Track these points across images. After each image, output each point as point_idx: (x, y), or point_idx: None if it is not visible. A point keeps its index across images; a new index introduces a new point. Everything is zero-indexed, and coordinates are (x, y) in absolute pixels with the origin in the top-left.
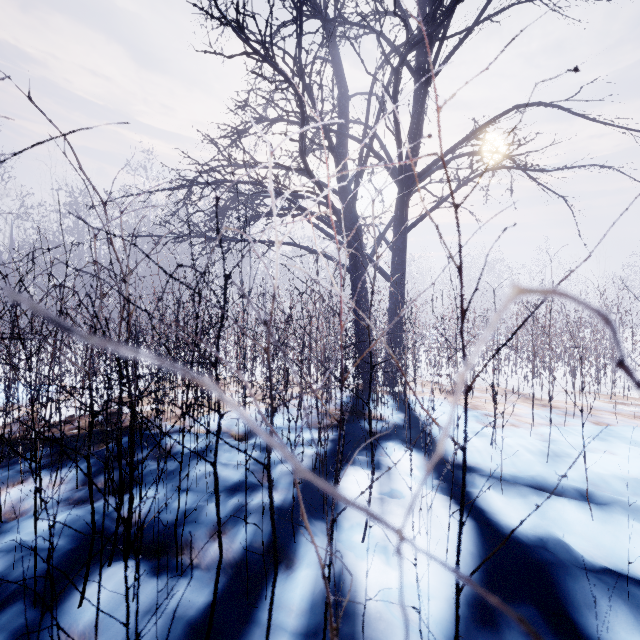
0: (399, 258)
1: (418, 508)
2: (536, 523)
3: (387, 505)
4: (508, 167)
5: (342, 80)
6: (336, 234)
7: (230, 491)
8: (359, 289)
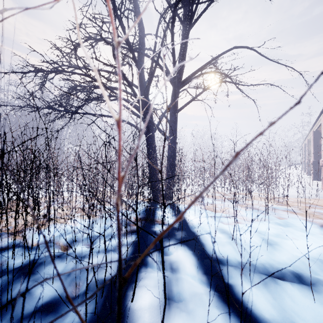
0: (173, 127)
1: (198, 314)
2: (283, 316)
3: (174, 315)
4: (228, 81)
5: (141, 23)
6: (113, 20)
7: (37, 316)
8: (151, 144)
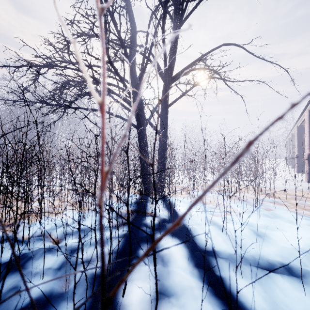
0: (164, 121)
1: (190, 309)
2: (274, 309)
3: None
4: (217, 78)
5: (132, 20)
6: None
7: None
8: (142, 138)
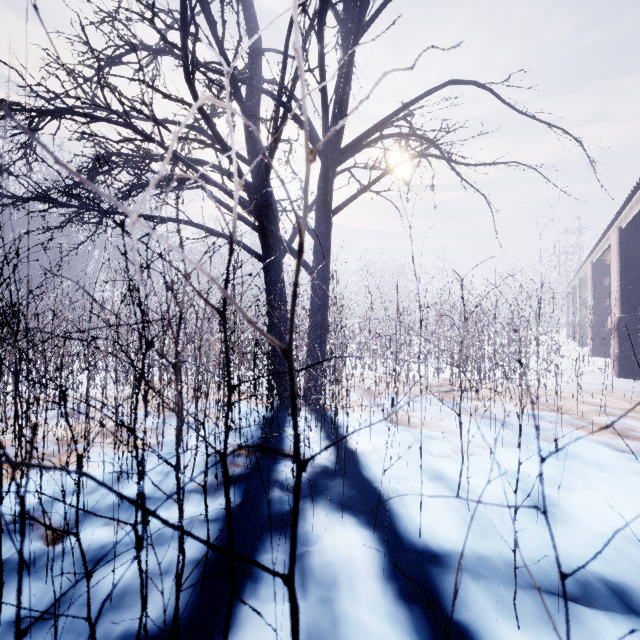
0: (323, 246)
1: None
2: None
3: None
4: (436, 155)
5: (253, 22)
6: None
7: None
8: (274, 283)
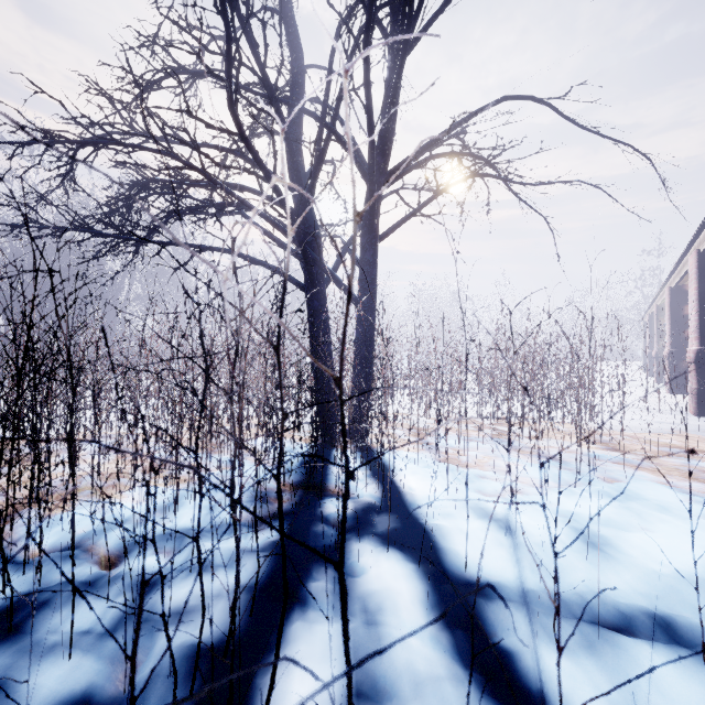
0: (369, 275)
1: None
2: None
3: None
4: (491, 175)
5: (295, 39)
6: None
7: None
8: (317, 313)
